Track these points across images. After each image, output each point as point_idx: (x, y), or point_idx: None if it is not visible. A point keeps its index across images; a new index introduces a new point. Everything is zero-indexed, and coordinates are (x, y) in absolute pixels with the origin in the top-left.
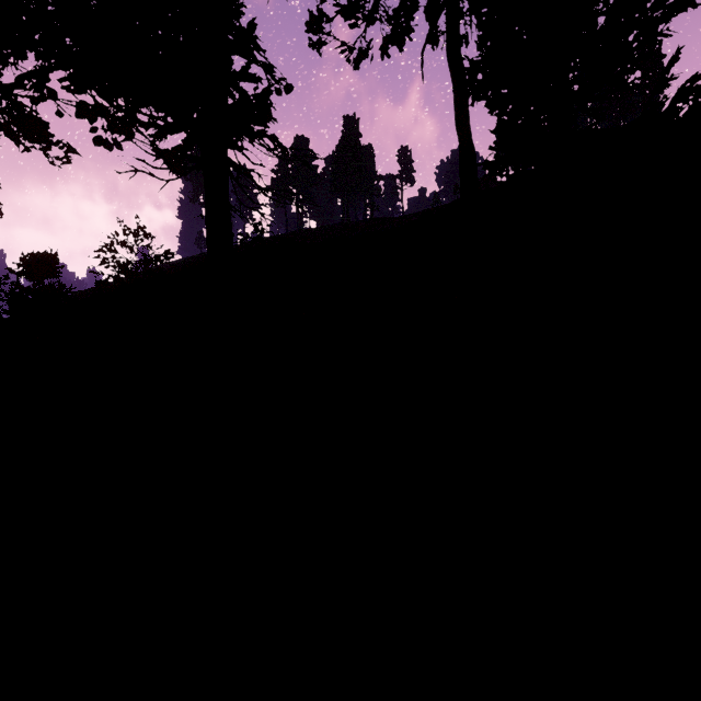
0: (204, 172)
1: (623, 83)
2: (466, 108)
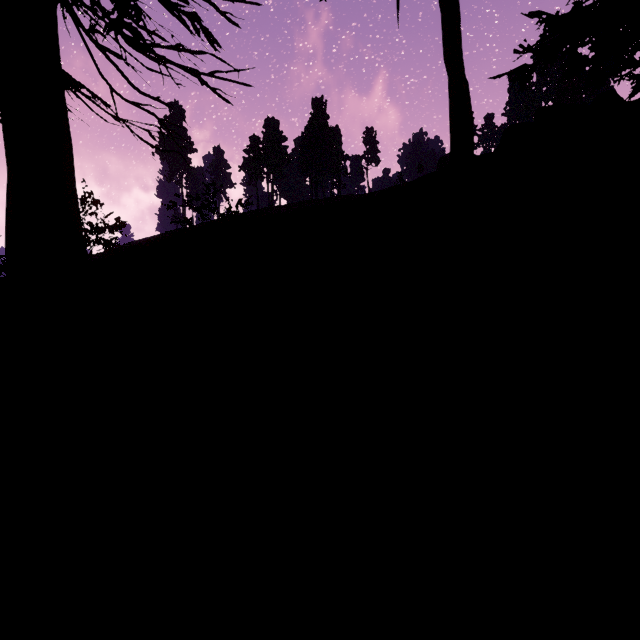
0: None
1: None
2: (458, 36)
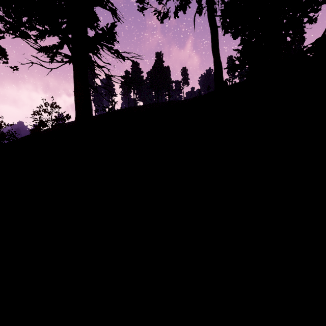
0: (73, 64)
1: (311, 19)
2: (217, 43)
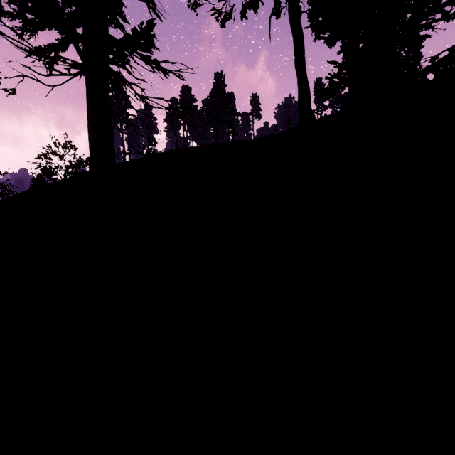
0: (85, 77)
1: (447, 14)
2: (303, 55)
